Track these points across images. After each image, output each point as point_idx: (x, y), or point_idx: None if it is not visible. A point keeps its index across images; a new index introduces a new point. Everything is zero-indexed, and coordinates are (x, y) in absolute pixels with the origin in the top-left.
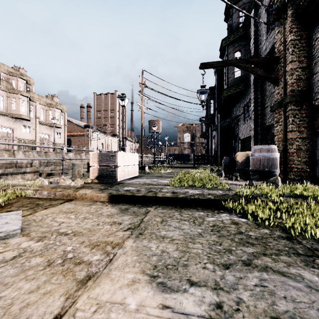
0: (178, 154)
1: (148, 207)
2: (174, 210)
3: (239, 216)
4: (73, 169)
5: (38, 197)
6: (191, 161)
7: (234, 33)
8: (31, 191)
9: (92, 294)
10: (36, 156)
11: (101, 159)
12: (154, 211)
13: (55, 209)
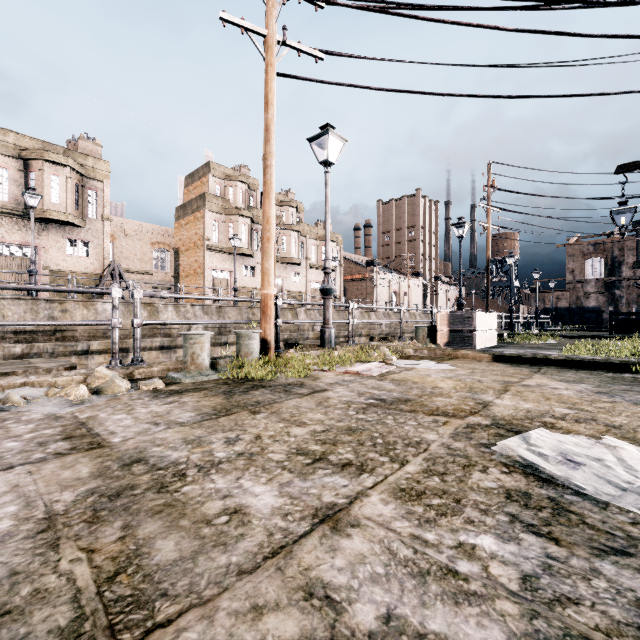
0: (568, 309)
1: (539, 366)
2: (569, 369)
3: None
4: (416, 333)
5: (418, 355)
6: (606, 324)
7: None
8: (411, 350)
9: (530, 380)
10: (317, 316)
11: (452, 322)
12: (548, 368)
13: (452, 361)
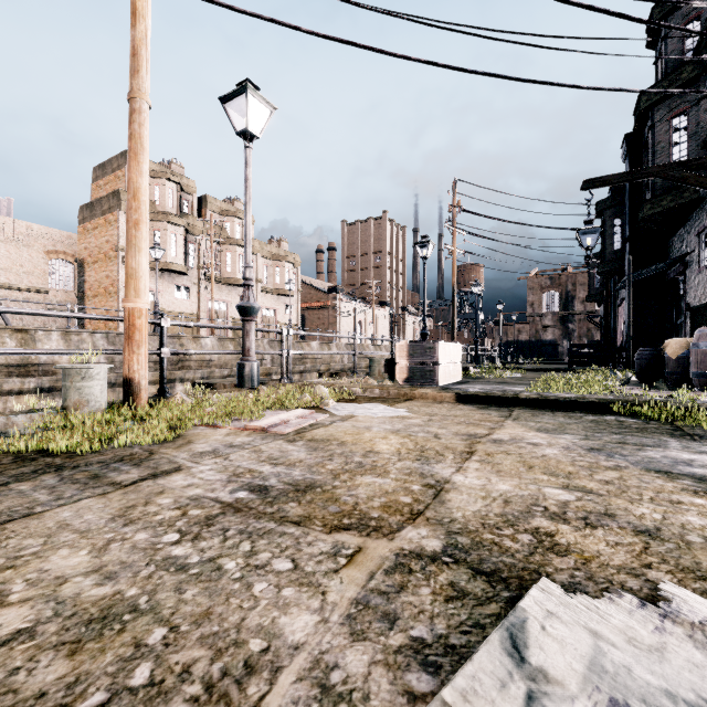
0: (528, 342)
1: (510, 408)
2: (543, 411)
3: (628, 418)
4: (371, 367)
5: (368, 396)
6: (561, 357)
7: (669, 78)
8: (359, 389)
9: (502, 431)
10: (267, 349)
11: (412, 353)
12: (520, 410)
13: (407, 404)
